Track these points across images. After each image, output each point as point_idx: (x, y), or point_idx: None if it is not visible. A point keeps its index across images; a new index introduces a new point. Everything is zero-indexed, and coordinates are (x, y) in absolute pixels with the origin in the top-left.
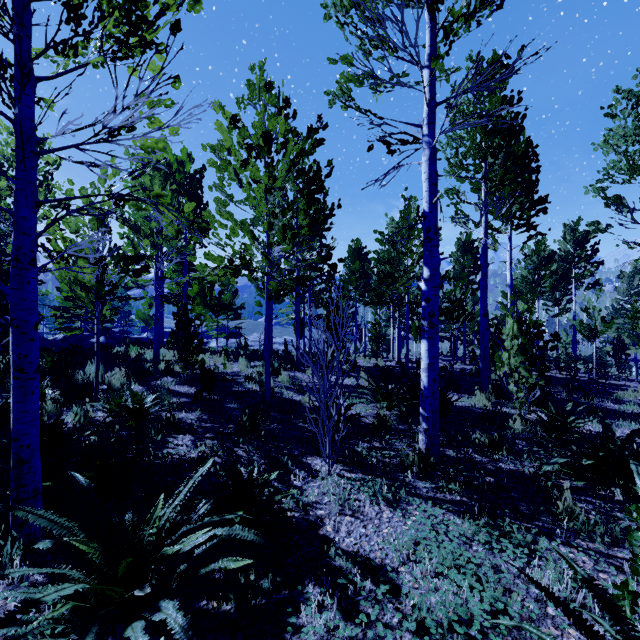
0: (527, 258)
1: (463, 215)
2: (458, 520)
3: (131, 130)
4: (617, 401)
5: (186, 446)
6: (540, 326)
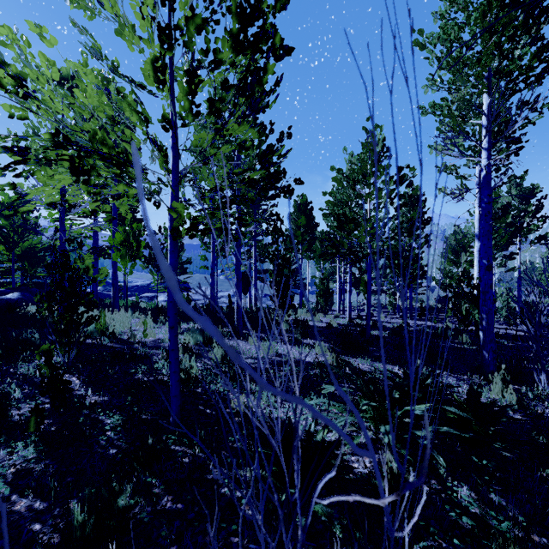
0: None
1: (461, 131)
2: None
3: None
4: None
5: None
6: None
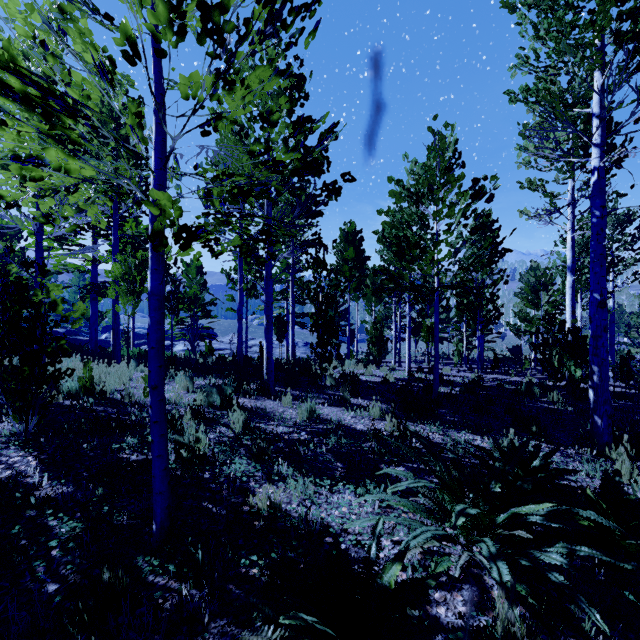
0: None
1: (566, 120)
2: None
3: None
4: None
5: None
6: None
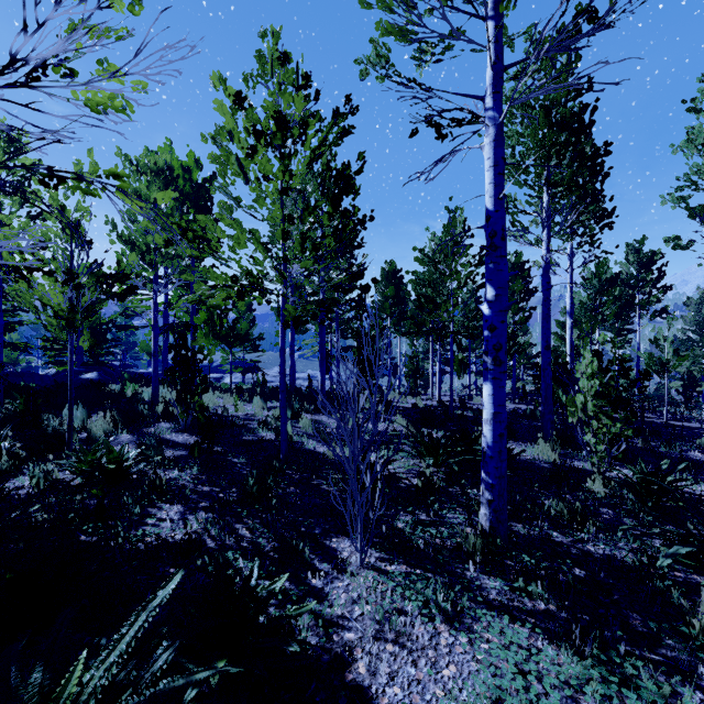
0: (587, 282)
1: (521, 227)
2: (552, 652)
3: (69, 76)
4: (702, 449)
5: (171, 522)
6: (625, 362)
